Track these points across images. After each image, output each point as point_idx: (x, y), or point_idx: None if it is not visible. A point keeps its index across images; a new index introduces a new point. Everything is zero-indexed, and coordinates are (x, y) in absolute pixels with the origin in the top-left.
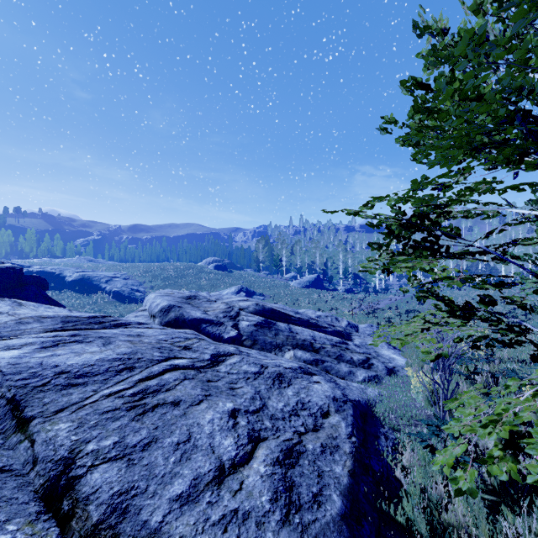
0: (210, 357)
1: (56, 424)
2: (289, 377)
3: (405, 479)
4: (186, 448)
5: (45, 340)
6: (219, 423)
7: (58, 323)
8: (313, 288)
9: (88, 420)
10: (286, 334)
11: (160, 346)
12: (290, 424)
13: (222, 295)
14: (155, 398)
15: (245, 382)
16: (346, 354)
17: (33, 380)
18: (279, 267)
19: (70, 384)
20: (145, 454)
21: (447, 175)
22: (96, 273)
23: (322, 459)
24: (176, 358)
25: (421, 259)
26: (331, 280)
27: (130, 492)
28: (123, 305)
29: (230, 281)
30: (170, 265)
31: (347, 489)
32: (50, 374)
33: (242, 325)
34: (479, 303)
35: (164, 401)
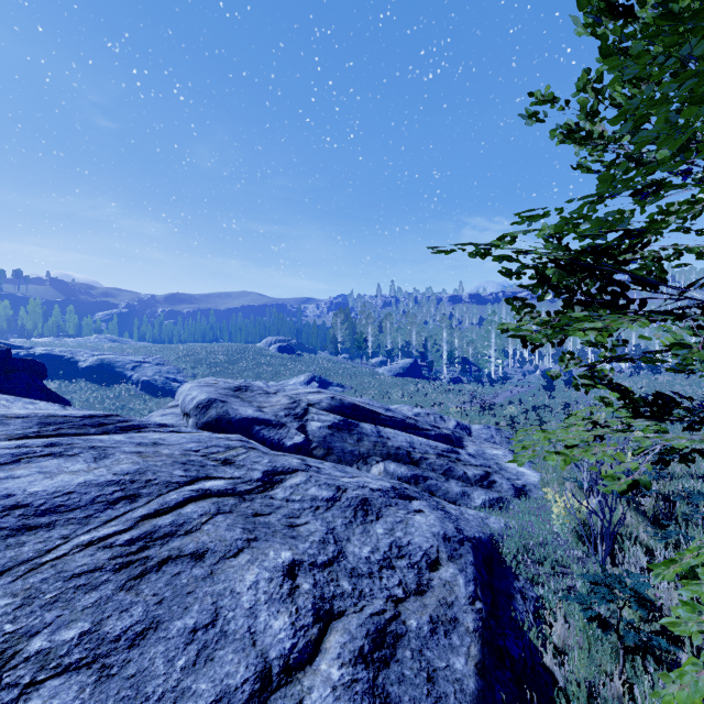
0: (261, 476)
1: None
2: (378, 504)
3: (561, 671)
4: (207, 638)
5: (2, 452)
6: (267, 588)
7: (32, 425)
8: (409, 377)
9: (43, 592)
10: (373, 439)
11: (185, 460)
12: (381, 585)
13: (285, 385)
14: (164, 548)
15: (313, 514)
16: (457, 467)
17: None
18: (363, 349)
19: (24, 527)
20: (133, 654)
21: (665, 164)
22: (119, 357)
23: (432, 645)
24: (209, 478)
25: (616, 315)
26: (432, 366)
27: None
28: (156, 399)
29: (299, 367)
30: (218, 346)
31: (476, 701)
32: None
33: (311, 427)
34: None
35: (179, 552)
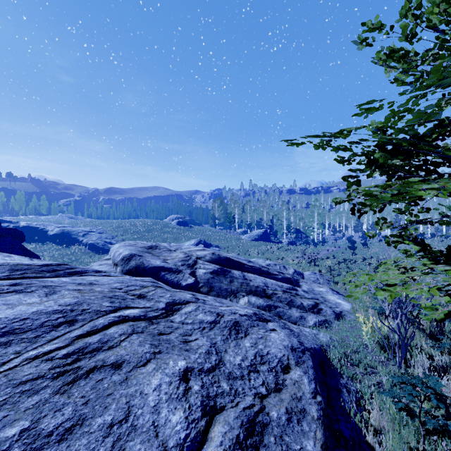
0: (165, 306)
1: None
2: (246, 325)
3: (380, 447)
4: (121, 432)
5: None
6: (168, 389)
7: (5, 271)
8: (262, 241)
9: None
10: (240, 281)
11: (112, 295)
12: (250, 385)
13: (181, 245)
14: (92, 360)
15: (201, 332)
16: (297, 299)
17: None
18: (232, 223)
19: None
20: (61, 447)
21: None
22: (74, 228)
23: (289, 432)
24: (128, 308)
25: (446, 179)
26: (276, 234)
27: None
28: (98, 255)
29: (190, 235)
30: (139, 221)
31: None
32: None
33: (199, 273)
34: None
35: (103, 363)
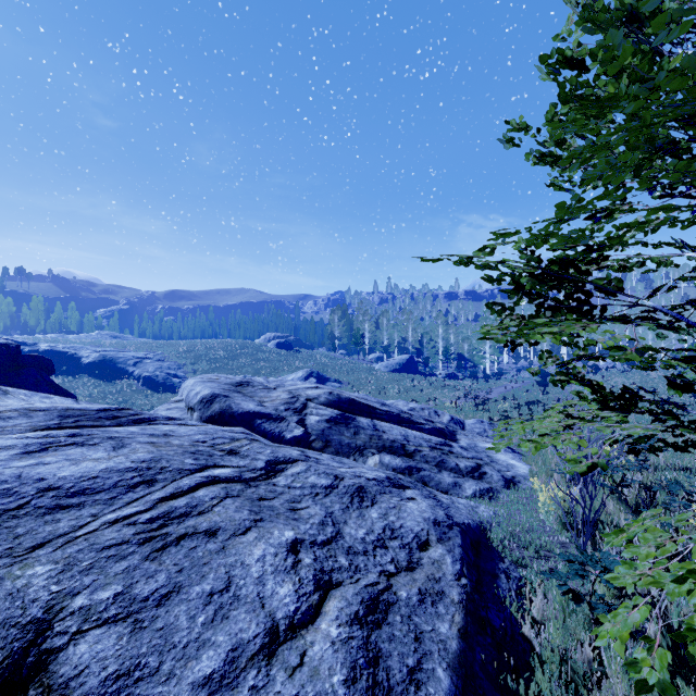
0: (265, 465)
1: (30, 568)
2: (373, 492)
3: (537, 639)
4: (222, 601)
5: (30, 441)
6: (273, 561)
7: (53, 418)
8: (405, 373)
9: (80, 560)
10: (369, 432)
11: (194, 450)
12: (374, 561)
13: (284, 381)
14: (181, 526)
15: (313, 499)
16: (450, 459)
17: (4, 500)
18: (360, 345)
19: (58, 506)
20: (160, 611)
21: (611, 195)
22: (121, 353)
23: (420, 613)
24: (217, 467)
25: (571, 322)
26: (428, 362)
27: (133, 673)
28: (157, 395)
29: (297, 363)
30: (218, 342)
31: (457, 659)
32: (30, 491)
33: (310, 421)
34: (668, 387)
35: (194, 529)
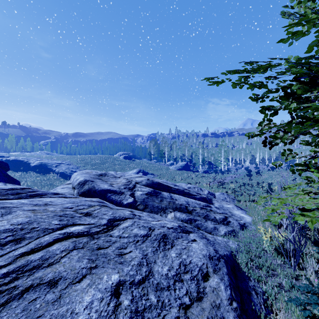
0: (106, 222)
1: None
2: (172, 238)
3: None
4: None
5: None
6: (98, 307)
7: None
8: (184, 170)
9: None
10: (168, 200)
11: (62, 214)
12: (175, 295)
13: (124, 173)
14: (30, 278)
15: (134, 245)
16: (211, 214)
17: None
18: (163, 157)
19: None
20: None
21: None
22: (49, 161)
23: None
24: (74, 225)
25: None
26: (195, 165)
27: None
28: (66, 181)
29: (133, 166)
30: (96, 156)
31: None
32: None
33: (137, 194)
34: None
35: (40, 281)
